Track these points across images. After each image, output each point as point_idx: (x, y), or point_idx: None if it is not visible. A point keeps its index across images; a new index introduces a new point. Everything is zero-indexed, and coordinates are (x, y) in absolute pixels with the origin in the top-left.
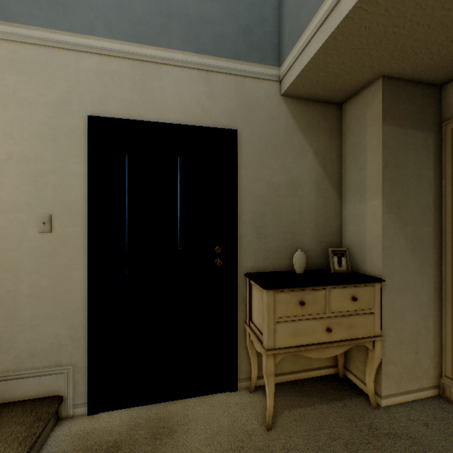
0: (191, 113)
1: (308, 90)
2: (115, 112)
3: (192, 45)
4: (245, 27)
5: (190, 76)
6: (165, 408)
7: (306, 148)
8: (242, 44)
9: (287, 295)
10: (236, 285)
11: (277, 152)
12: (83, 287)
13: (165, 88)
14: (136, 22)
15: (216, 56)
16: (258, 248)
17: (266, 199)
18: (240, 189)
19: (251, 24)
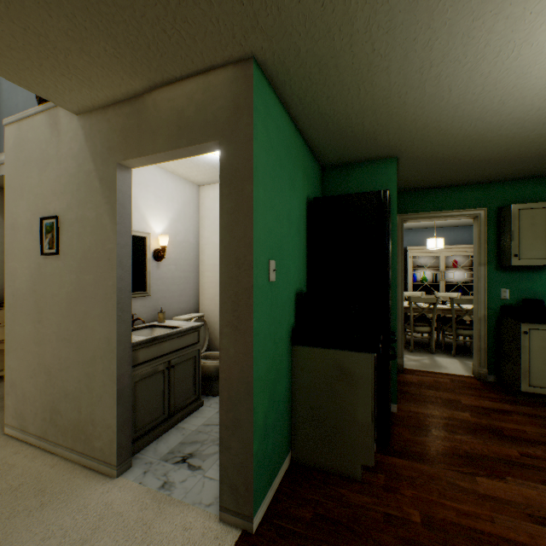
0: None
1: (1, 185)
2: None
3: None
4: None
5: None
6: None
7: (2, 220)
8: None
9: None
10: None
11: None
12: None
13: None
14: None
15: None
16: None
17: None
18: None
19: None
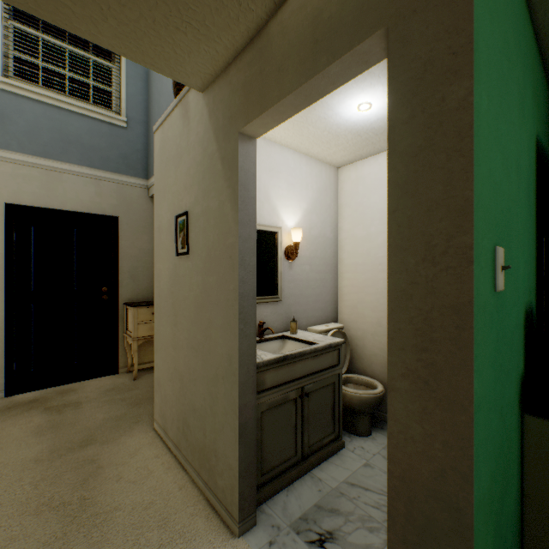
0: (86, 204)
1: None
2: (27, 201)
3: (86, 162)
4: (124, 154)
5: (85, 181)
6: (67, 386)
7: None
8: (122, 165)
9: (145, 310)
10: (118, 310)
11: (146, 230)
12: (1, 315)
13: (66, 188)
14: (43, 144)
15: (104, 170)
16: (134, 287)
17: (139, 259)
18: (121, 252)
19: (129, 153)
